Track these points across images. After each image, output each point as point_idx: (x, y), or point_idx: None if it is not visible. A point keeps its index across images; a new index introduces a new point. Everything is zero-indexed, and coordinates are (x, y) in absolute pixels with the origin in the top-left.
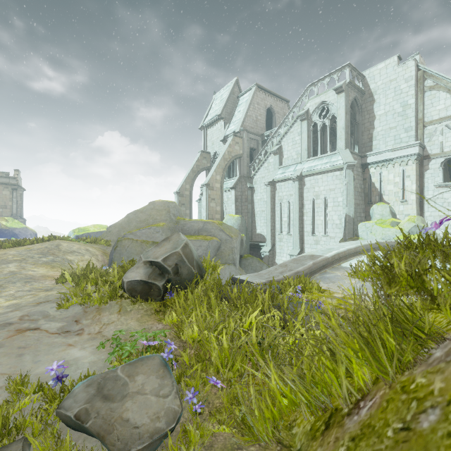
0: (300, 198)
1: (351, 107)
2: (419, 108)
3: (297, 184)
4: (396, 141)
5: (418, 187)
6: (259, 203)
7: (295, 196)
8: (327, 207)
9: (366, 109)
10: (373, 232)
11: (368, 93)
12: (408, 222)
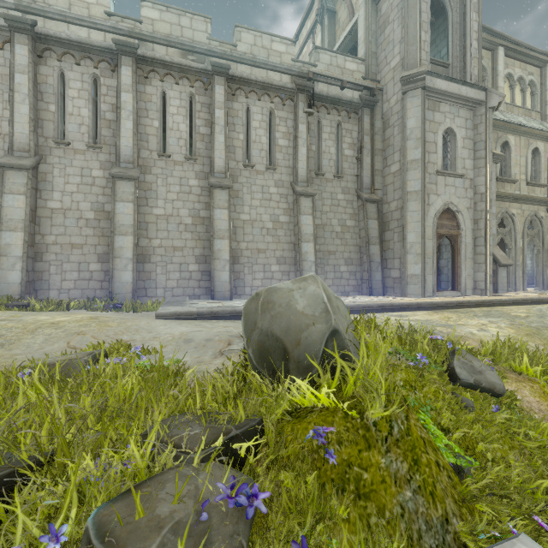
0: None
1: None
2: None
3: None
4: None
5: None
6: None
7: None
8: None
9: None
10: None
11: None
12: None
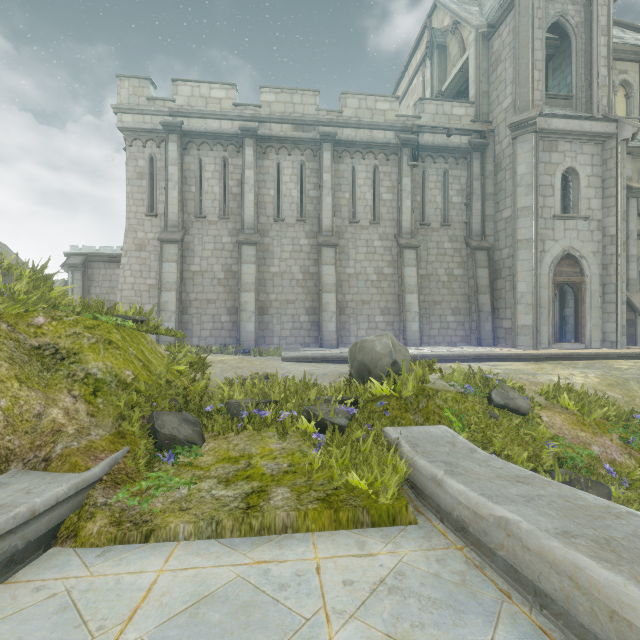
0: None
1: None
2: None
3: None
4: None
5: None
6: None
7: None
8: None
9: None
10: None
11: None
12: None
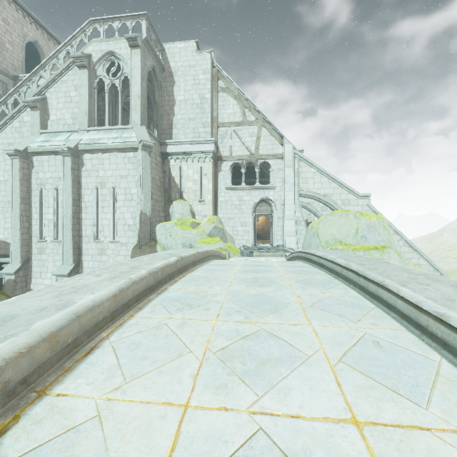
0: (75, 184)
1: (150, 80)
2: (214, 107)
3: (69, 161)
4: (195, 134)
5: (213, 188)
6: (3, 188)
7: (66, 180)
8: (116, 201)
9: (166, 89)
10: (173, 236)
11: (168, 71)
12: (208, 222)
